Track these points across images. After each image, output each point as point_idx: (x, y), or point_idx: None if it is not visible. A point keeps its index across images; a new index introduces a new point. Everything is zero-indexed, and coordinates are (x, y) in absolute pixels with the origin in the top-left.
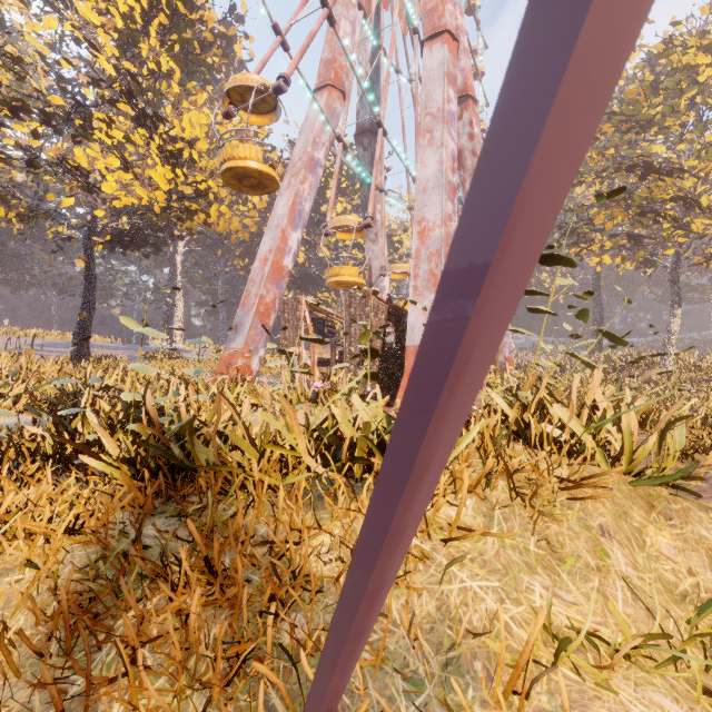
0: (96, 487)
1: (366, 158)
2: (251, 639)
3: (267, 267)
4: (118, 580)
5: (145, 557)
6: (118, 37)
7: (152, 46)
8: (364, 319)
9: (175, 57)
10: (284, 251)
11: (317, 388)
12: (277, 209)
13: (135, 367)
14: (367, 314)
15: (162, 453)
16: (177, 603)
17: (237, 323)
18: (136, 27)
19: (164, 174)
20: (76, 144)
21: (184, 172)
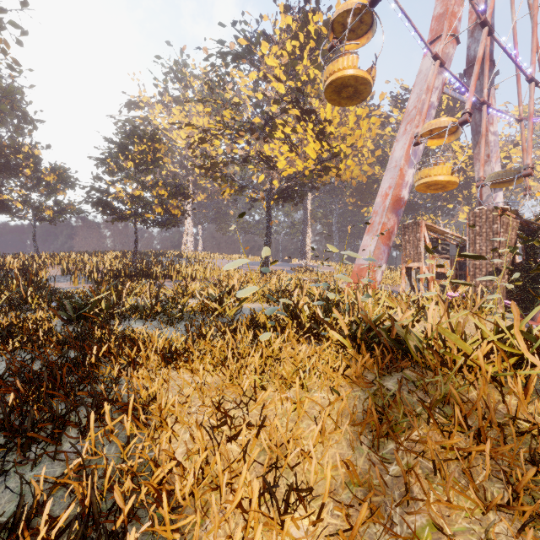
0: (347, 351)
1: (477, 87)
2: (526, 489)
3: (387, 200)
4: (387, 413)
5: (422, 403)
6: (286, 68)
7: (305, 65)
8: (491, 236)
9: (317, 66)
10: (401, 186)
11: (451, 297)
12: (394, 153)
13: (340, 277)
14: (495, 231)
15: (387, 335)
16: (453, 441)
17: (364, 245)
18: (295, 57)
19: (314, 147)
20: (265, 142)
21: (328, 143)
